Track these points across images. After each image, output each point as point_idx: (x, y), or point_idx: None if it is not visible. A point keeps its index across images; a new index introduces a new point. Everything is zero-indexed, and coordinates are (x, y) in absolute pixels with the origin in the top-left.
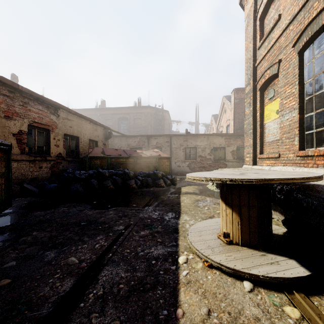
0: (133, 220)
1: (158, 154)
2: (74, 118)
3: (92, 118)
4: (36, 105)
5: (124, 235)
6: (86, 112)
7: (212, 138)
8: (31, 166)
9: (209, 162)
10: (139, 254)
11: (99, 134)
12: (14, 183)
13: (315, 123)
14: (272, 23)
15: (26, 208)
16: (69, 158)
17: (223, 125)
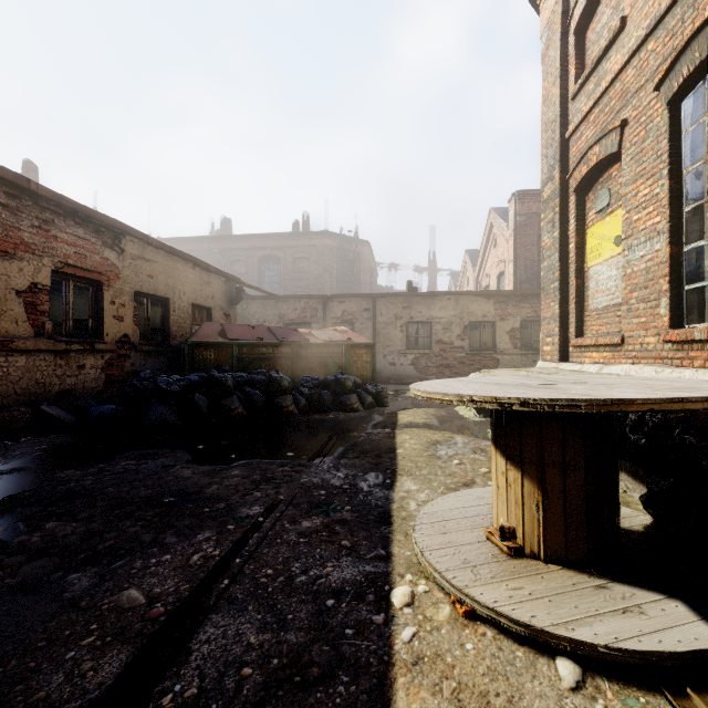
0: (287, 491)
1: (347, 336)
2: (157, 257)
3: (203, 259)
4: (70, 226)
5: (262, 530)
6: (189, 244)
7: (467, 303)
8: (59, 365)
9: (459, 354)
10: (296, 582)
11: (215, 294)
12: (20, 403)
13: None
14: (605, 38)
15: (42, 461)
16: (147, 347)
17: (489, 274)
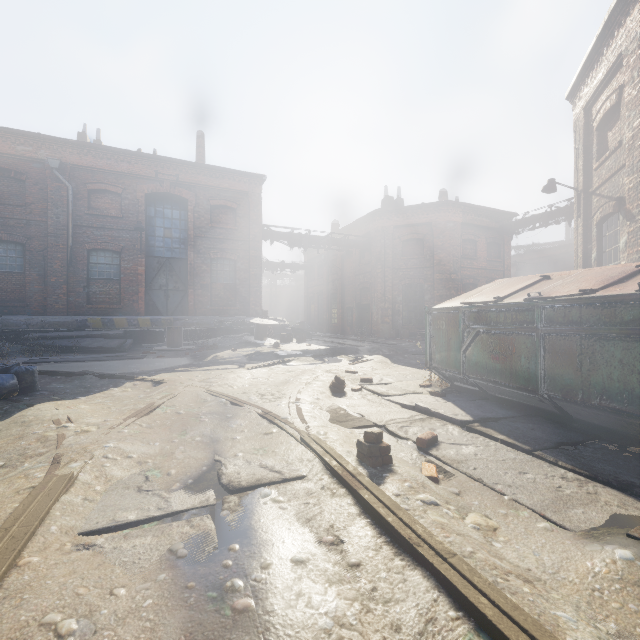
0: None
1: None
2: None
3: (562, 259)
4: None
5: None
6: (552, 251)
7: None
8: None
9: None
10: None
11: None
12: None
13: None
14: None
15: None
16: None
17: None
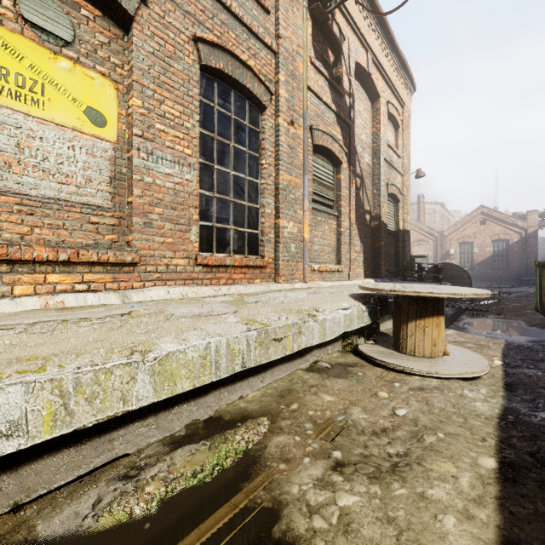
0: None
1: None
2: None
3: None
4: None
5: None
6: None
7: None
8: None
9: None
10: None
11: None
12: None
13: (216, 212)
14: None
15: None
16: None
17: None
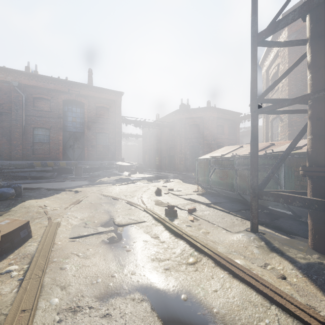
0: None
1: None
2: None
3: None
4: None
5: None
6: (260, 130)
7: None
8: None
9: None
10: None
11: None
12: None
13: None
14: None
15: None
16: None
17: None
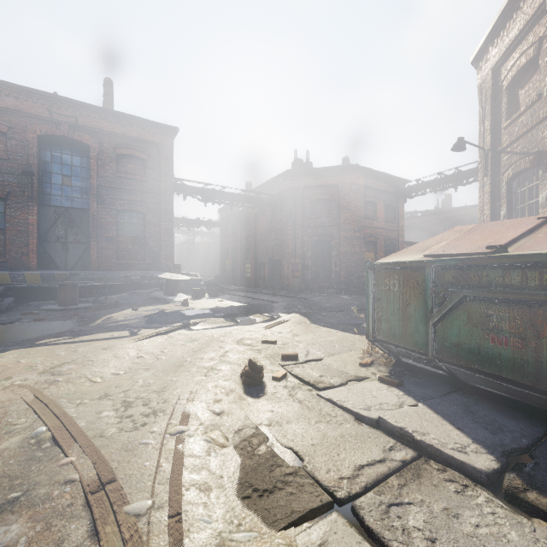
0: None
1: None
2: None
3: (435, 224)
4: None
5: None
6: (427, 217)
7: None
8: None
9: None
10: None
11: None
12: None
13: None
14: None
15: None
16: None
17: None
